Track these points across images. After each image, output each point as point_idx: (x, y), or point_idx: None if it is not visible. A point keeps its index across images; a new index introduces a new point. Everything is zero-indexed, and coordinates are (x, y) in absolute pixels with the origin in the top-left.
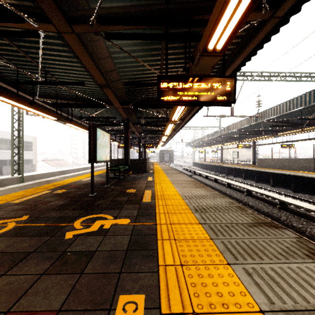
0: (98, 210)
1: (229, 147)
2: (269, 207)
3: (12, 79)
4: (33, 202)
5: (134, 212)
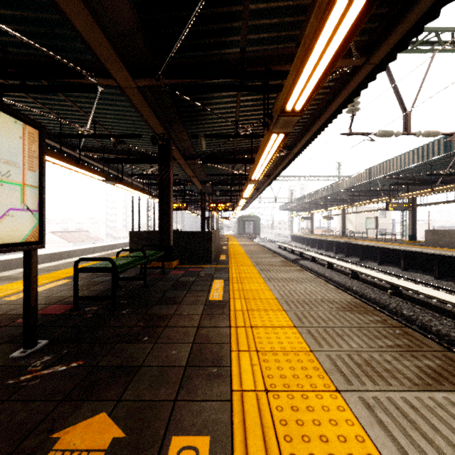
0: None
1: (350, 211)
2: None
3: None
4: None
5: None
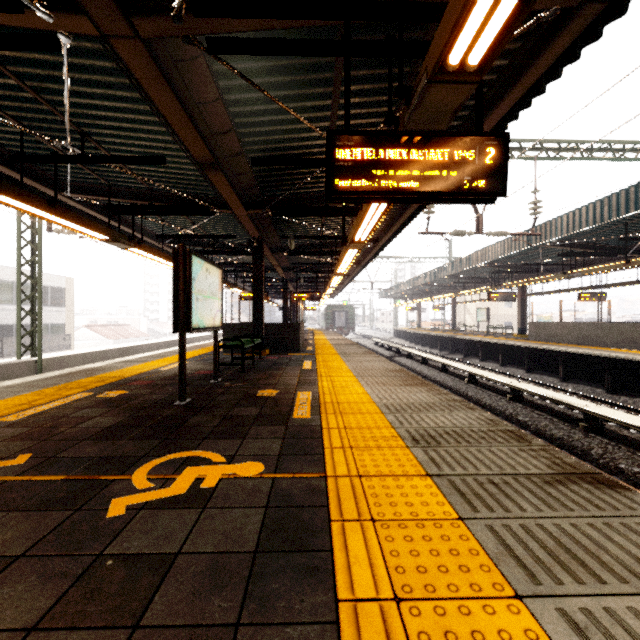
0: (191, 441)
1: (469, 299)
2: (563, 426)
3: (14, 153)
4: (49, 419)
5: (273, 445)
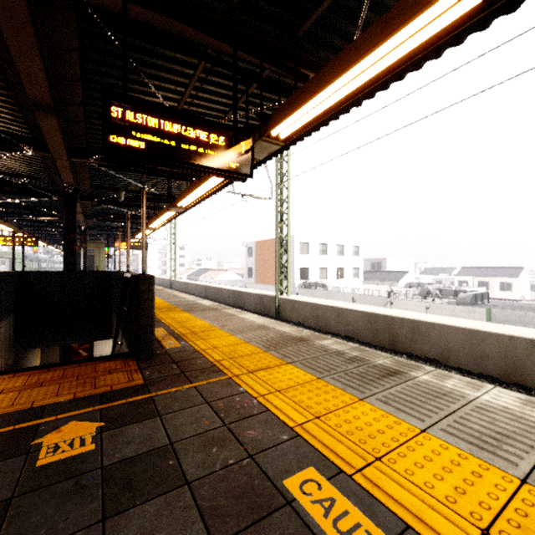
0: None
1: None
2: None
3: None
4: None
5: None
